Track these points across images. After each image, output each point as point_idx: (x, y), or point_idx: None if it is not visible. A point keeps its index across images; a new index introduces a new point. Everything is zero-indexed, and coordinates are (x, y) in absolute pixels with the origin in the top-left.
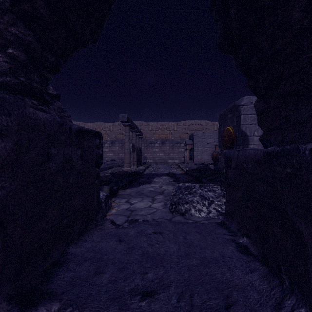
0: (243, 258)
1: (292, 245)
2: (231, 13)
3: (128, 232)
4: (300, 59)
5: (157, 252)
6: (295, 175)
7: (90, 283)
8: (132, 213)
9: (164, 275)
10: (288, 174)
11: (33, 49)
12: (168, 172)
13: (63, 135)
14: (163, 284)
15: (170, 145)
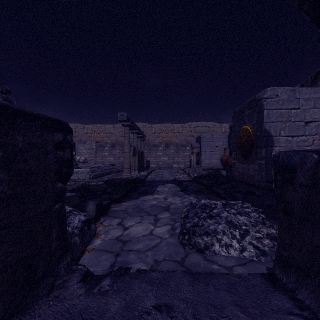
0: None
1: None
2: None
3: (108, 307)
4: None
5: None
6: None
7: None
8: (124, 246)
9: None
10: None
11: None
12: (173, 178)
13: None
14: None
15: (175, 148)
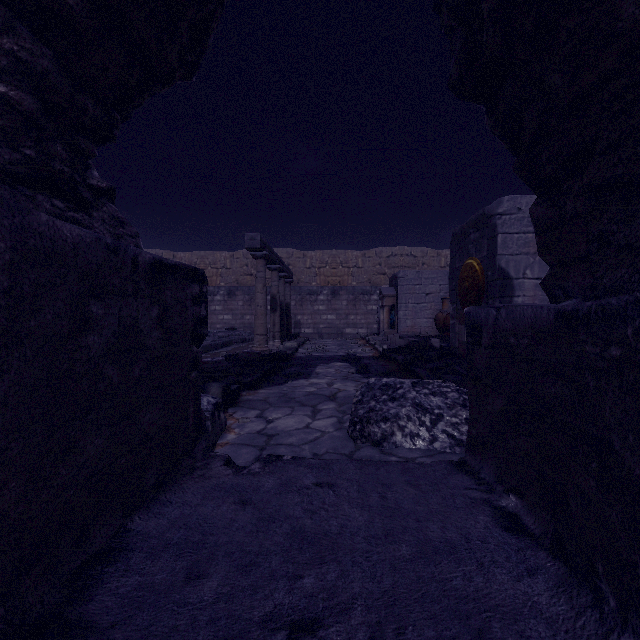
0: (509, 541)
1: (623, 519)
2: (483, 12)
3: (262, 484)
4: (636, 108)
5: (324, 529)
6: (632, 363)
7: (176, 602)
8: (270, 440)
9: (339, 582)
10: (615, 360)
11: (54, 87)
12: (345, 353)
13: (119, 275)
14: (337, 603)
15: (349, 297)
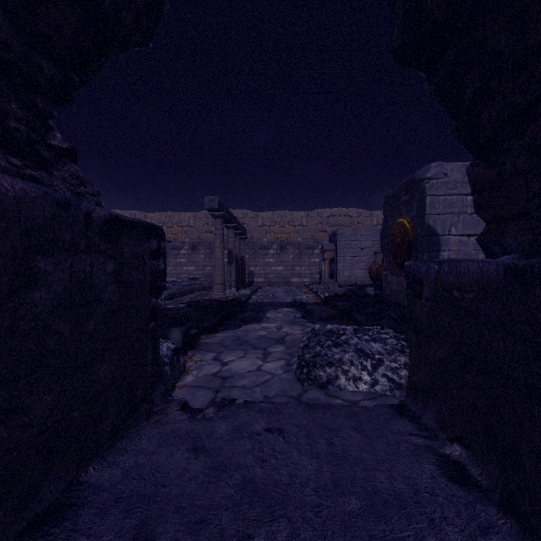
0: (457, 494)
1: None
2: None
3: (215, 430)
4: None
5: (274, 479)
6: None
7: None
8: (224, 383)
9: None
10: None
11: (4, 43)
12: (292, 300)
13: (70, 231)
14: None
15: (295, 251)
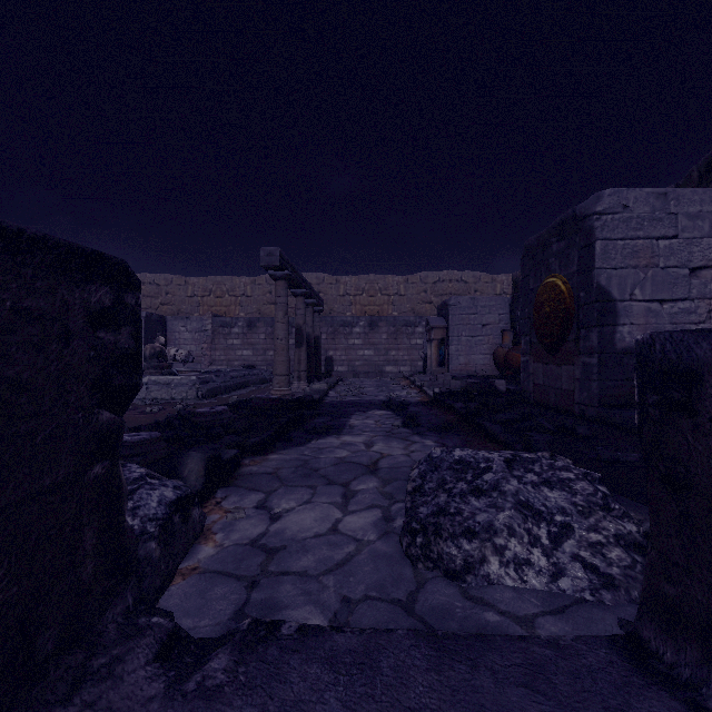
0: None
1: None
2: None
3: None
4: None
5: None
6: None
7: None
8: (269, 562)
9: None
10: None
11: None
12: (386, 397)
13: None
14: None
15: (390, 329)
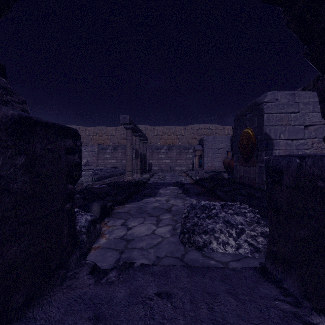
0: None
1: None
2: None
3: (115, 294)
4: None
5: None
6: None
7: None
8: (128, 245)
9: None
10: None
11: None
12: (175, 181)
13: None
14: None
15: (177, 150)
